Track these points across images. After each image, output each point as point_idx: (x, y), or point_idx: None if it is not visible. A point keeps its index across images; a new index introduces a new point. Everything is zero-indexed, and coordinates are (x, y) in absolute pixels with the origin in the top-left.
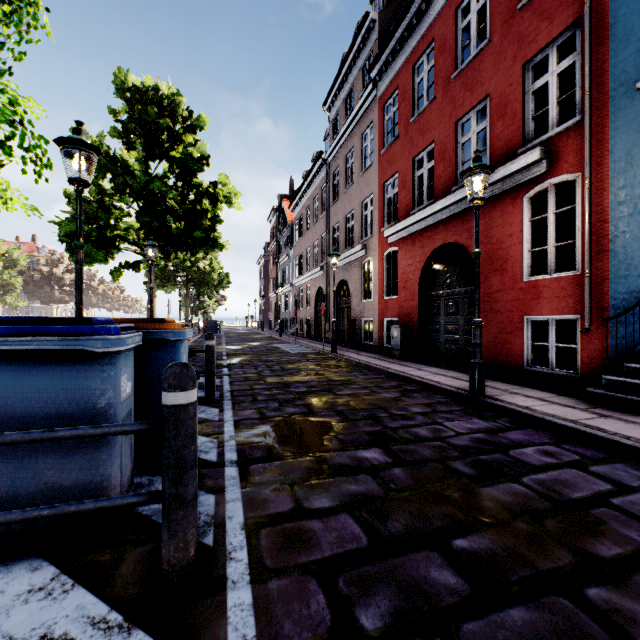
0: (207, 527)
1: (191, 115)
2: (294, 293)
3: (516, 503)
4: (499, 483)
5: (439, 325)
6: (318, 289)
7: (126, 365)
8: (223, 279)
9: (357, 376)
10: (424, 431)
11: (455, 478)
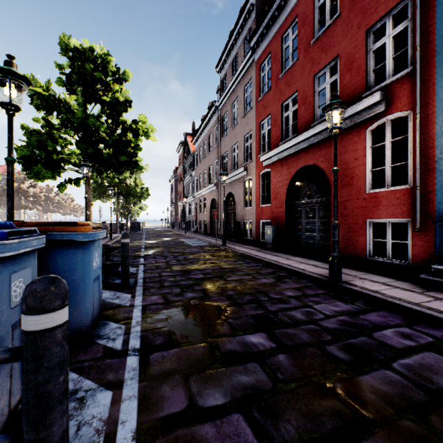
0: (97, 437)
1: (118, 70)
2: (195, 202)
3: (396, 394)
4: (374, 370)
5: (301, 226)
6: (212, 199)
7: (21, 269)
8: (144, 192)
9: (241, 264)
10: (299, 314)
11: (334, 365)
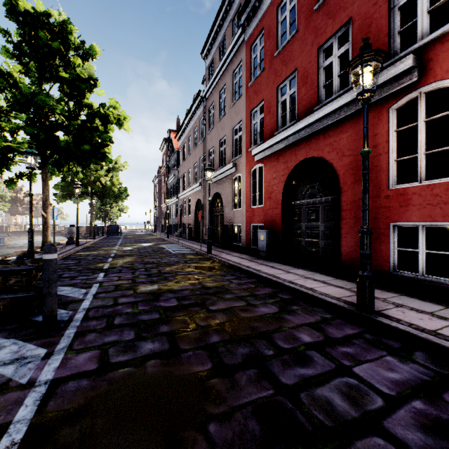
0: None
1: (83, 44)
2: (179, 204)
3: None
4: None
5: (300, 230)
6: (197, 200)
7: None
8: (122, 192)
9: (230, 281)
10: (338, 397)
11: None
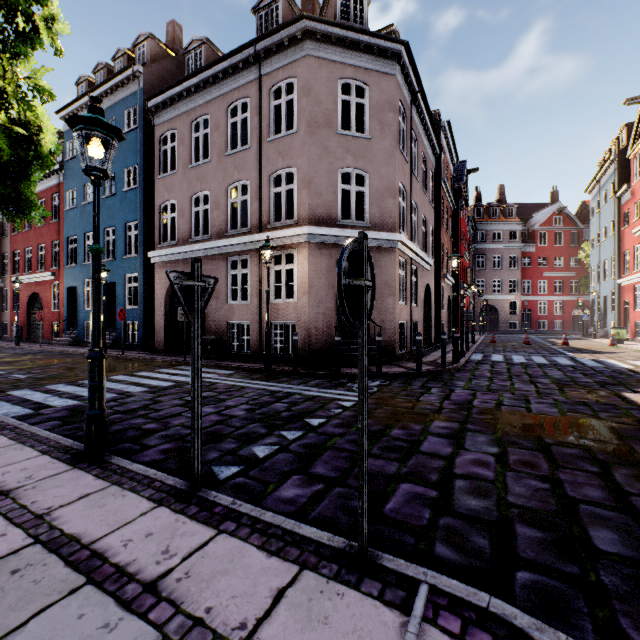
0: None
1: None
2: None
3: None
4: None
5: (36, 325)
6: None
7: None
8: None
9: None
10: None
11: None
